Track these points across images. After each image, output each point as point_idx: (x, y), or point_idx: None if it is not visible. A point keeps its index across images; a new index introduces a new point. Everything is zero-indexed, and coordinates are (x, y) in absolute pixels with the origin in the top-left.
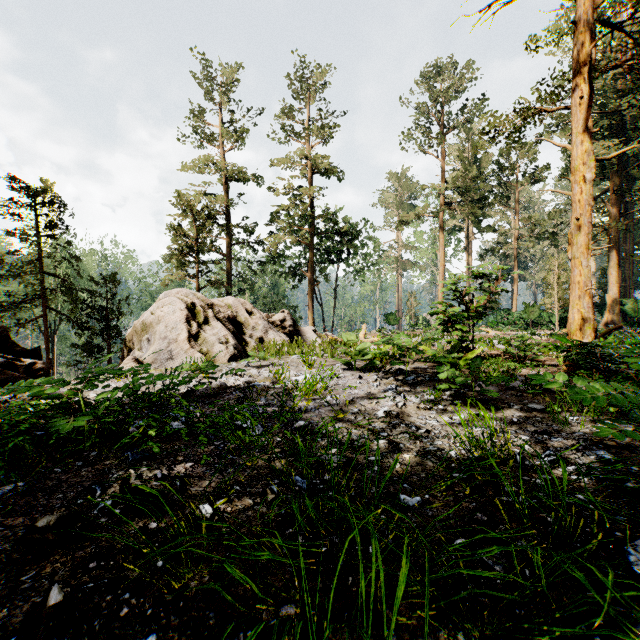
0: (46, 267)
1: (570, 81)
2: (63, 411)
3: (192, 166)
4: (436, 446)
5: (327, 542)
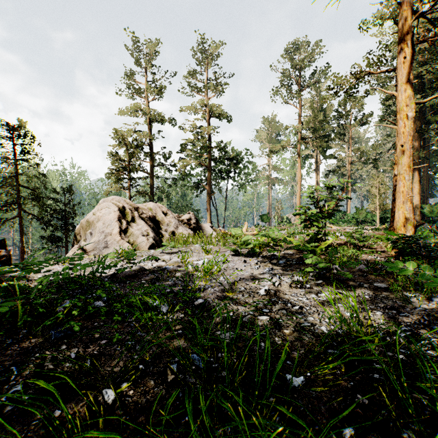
0: (21, 181)
1: (390, 51)
2: (4, 294)
3: (126, 111)
4: (309, 322)
5: (221, 435)
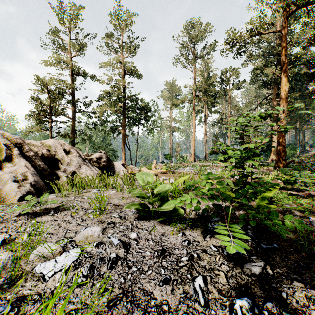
0: None
1: (282, 9)
2: None
3: (47, 61)
4: None
5: None
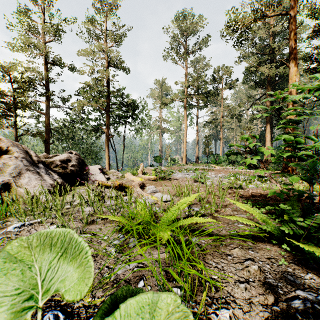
0: None
1: None
2: None
3: (12, 43)
4: None
5: None
